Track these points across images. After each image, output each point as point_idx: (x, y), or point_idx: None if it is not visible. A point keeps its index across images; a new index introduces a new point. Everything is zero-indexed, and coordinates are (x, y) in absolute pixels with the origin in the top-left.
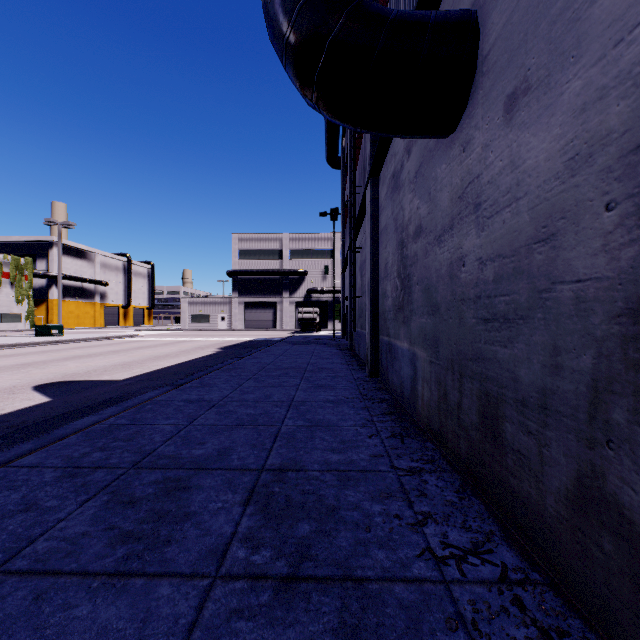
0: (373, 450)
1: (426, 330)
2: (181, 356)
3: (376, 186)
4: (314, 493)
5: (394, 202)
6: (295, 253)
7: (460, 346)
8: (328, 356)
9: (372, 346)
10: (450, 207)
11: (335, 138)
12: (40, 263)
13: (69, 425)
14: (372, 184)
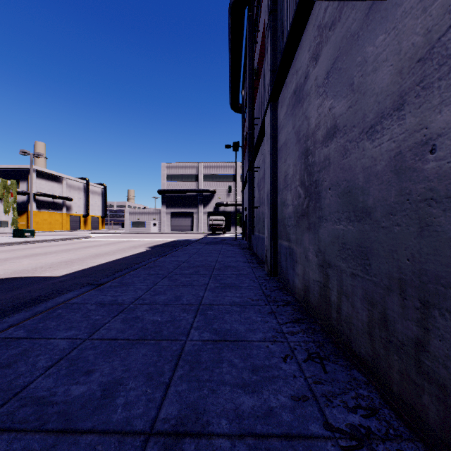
0: (293, 386)
1: (345, 238)
2: (117, 254)
3: (275, 110)
4: None
5: (296, 116)
6: (207, 177)
7: (423, 264)
8: (232, 254)
9: (271, 248)
10: (396, 82)
11: (237, 88)
12: (22, 184)
13: None
14: (271, 108)
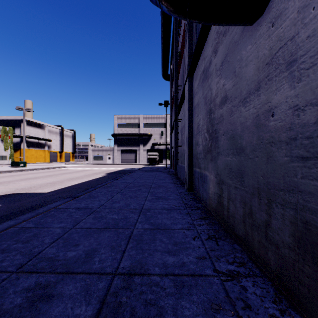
0: (198, 252)
1: (231, 165)
2: (84, 178)
3: (191, 81)
4: (155, 304)
5: (204, 87)
6: (146, 125)
7: (268, 178)
8: (163, 178)
9: (189, 174)
10: (256, 74)
11: (167, 63)
12: (17, 130)
13: None
14: (189, 80)
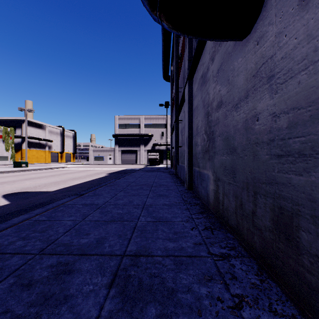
0: (195, 239)
1: (226, 163)
2: (87, 178)
3: (191, 85)
4: (158, 276)
5: (202, 91)
6: (147, 125)
7: (254, 174)
8: (164, 178)
9: (189, 173)
10: (245, 84)
11: (167, 65)
12: (18, 130)
13: (9, 221)
14: (189, 83)
